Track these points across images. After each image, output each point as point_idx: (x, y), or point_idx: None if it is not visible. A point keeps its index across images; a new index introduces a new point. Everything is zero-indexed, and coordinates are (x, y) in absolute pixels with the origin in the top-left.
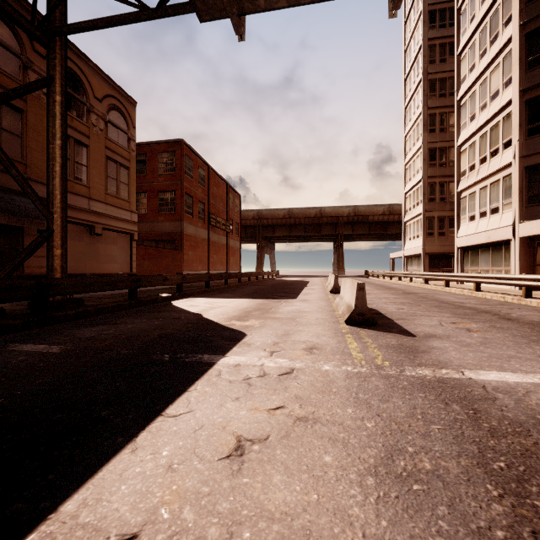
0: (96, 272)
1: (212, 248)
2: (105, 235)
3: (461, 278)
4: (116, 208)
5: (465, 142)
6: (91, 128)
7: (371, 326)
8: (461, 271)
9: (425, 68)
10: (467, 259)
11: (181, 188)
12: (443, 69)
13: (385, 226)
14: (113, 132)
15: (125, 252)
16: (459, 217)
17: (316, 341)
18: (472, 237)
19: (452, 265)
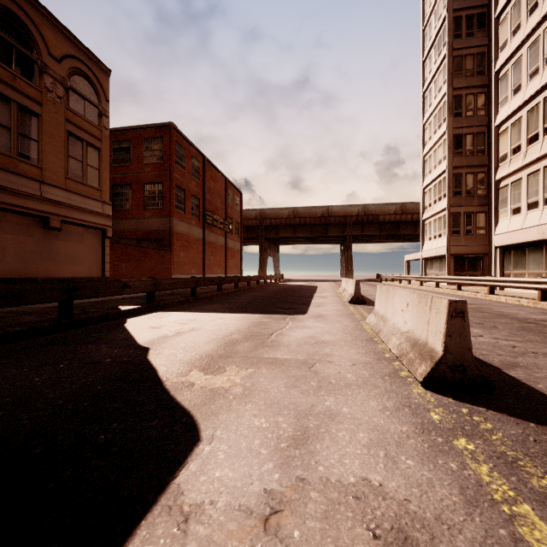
0: (53, 277)
1: (208, 249)
2: (67, 230)
3: (515, 283)
4: (81, 197)
5: (506, 120)
6: (44, 93)
7: (482, 393)
8: (500, 274)
9: (450, 43)
10: (509, 260)
11: (170, 179)
12: (470, 44)
13: (396, 226)
14: (77, 103)
15: (95, 252)
16: (497, 210)
17: (395, 487)
18: (516, 234)
19: (481, 268)
